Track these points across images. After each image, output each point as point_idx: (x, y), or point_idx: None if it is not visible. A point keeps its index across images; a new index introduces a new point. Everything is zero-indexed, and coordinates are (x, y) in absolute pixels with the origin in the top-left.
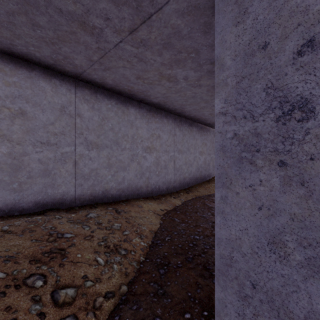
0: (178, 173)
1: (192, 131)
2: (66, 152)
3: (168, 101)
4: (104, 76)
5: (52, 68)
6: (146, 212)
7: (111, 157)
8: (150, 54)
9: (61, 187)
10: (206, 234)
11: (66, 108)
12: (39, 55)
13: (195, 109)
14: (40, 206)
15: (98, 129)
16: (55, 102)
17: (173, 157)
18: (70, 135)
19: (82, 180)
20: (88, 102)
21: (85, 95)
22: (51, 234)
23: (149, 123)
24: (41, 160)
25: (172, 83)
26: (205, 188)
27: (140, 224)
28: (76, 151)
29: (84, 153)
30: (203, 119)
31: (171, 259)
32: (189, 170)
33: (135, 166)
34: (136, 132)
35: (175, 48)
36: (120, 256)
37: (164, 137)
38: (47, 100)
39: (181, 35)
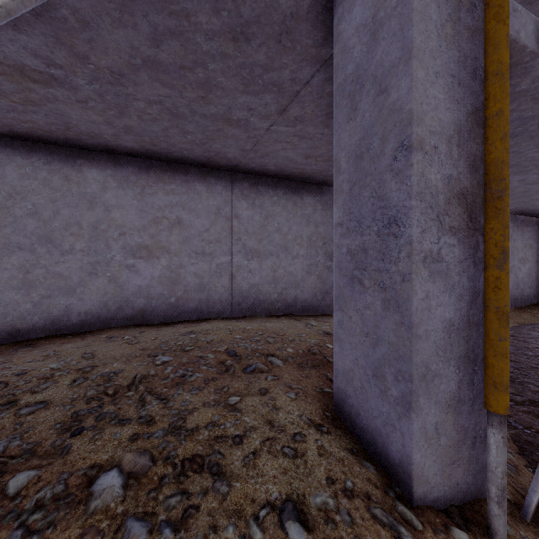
0: None
1: None
2: None
3: None
4: None
5: None
6: None
7: None
8: None
9: None
10: None
11: None
12: None
13: (520, 202)
14: None
15: None
16: None
17: None
18: None
19: None
20: None
21: None
22: None
23: None
24: None
25: None
26: (532, 314)
27: None
28: None
29: None
30: (530, 210)
31: (521, 363)
32: None
33: None
34: None
35: (522, 166)
36: None
37: None
38: None
39: (534, 159)
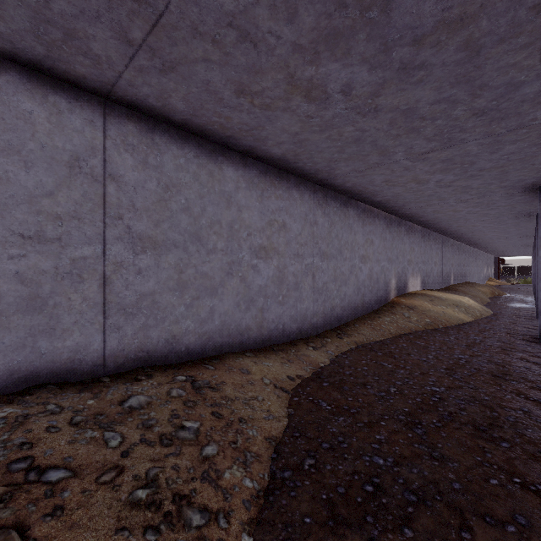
0: (320, 299)
1: (347, 216)
2: (84, 258)
3: (303, 153)
4: (166, 90)
5: (48, 68)
6: (257, 385)
7: (186, 268)
8: (266, 14)
9: (71, 334)
10: (399, 452)
11: (83, 161)
12: (5, 28)
13: (356, 171)
14: (19, 378)
15: (157, 209)
16: (56, 147)
17: (311, 267)
18: (92, 221)
19: (120, 318)
20: (134, 150)
21: (128, 135)
22: (10, 470)
23: (265, 199)
24: (23, 275)
25: (315, 104)
26: (372, 326)
27: (243, 419)
28: (107, 255)
29: (126, 260)
30: (370, 193)
31: None
32: (341, 292)
33: (236, 285)
34: (237, 216)
35: None
36: (188, 535)
37: (294, 228)
38: (38, 141)
39: None
